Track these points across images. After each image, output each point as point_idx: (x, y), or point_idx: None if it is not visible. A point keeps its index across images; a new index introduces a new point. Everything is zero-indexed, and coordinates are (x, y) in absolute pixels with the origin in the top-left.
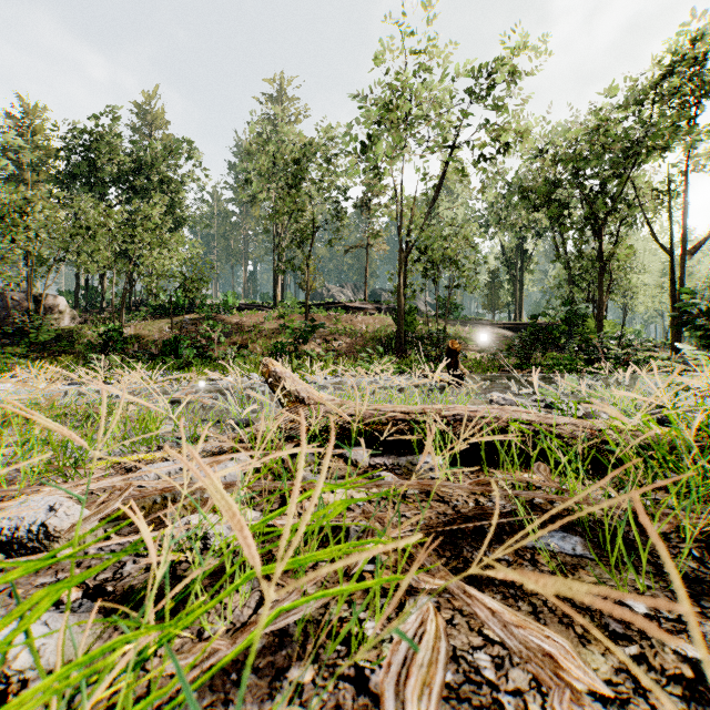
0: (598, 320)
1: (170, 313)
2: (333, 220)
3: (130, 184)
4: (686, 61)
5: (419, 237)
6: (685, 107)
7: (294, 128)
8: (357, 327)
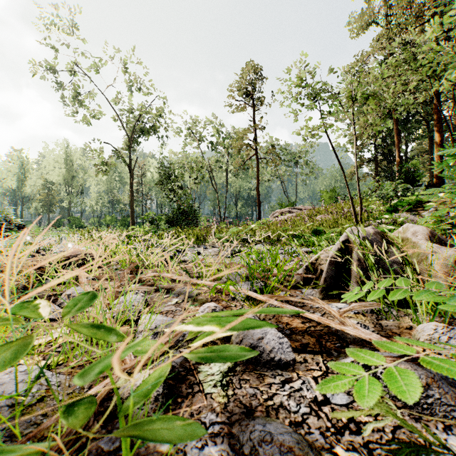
0: None
1: None
2: None
3: None
4: None
5: None
6: None
7: None
8: None
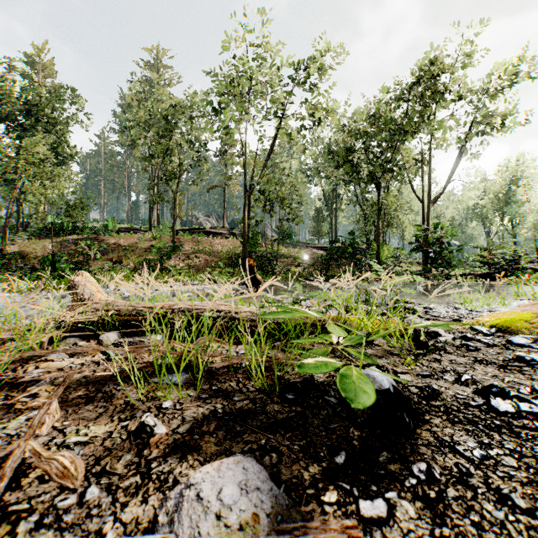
0: (377, 245)
1: (55, 234)
2: (195, 165)
3: (18, 122)
4: (425, 77)
5: (259, 182)
6: (425, 107)
7: (166, 90)
8: (215, 248)
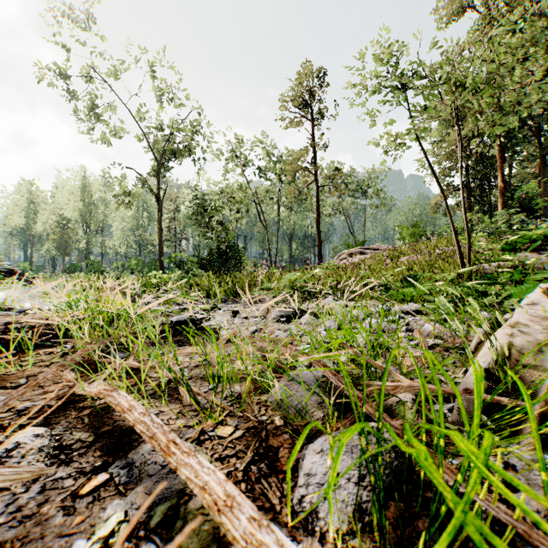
0: None
1: None
2: None
3: None
4: None
5: None
6: None
7: None
8: None
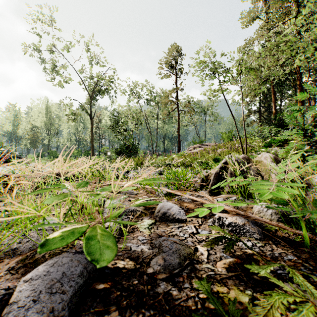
0: None
1: None
2: None
3: None
4: None
5: None
6: None
7: None
8: None
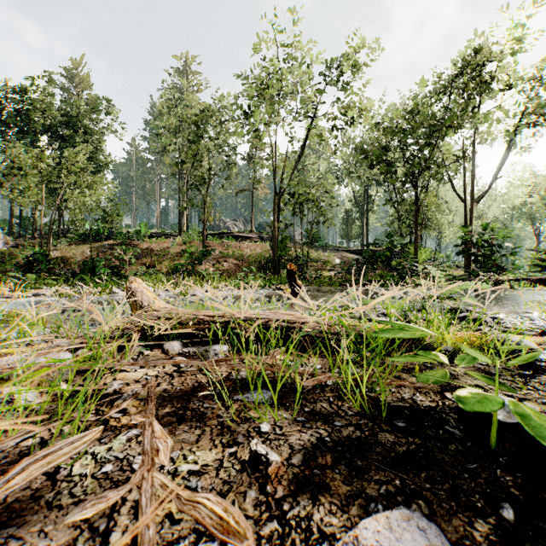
0: (414, 248)
1: (92, 239)
2: (224, 169)
3: (58, 134)
4: (470, 67)
5: (289, 185)
6: (470, 99)
7: (195, 96)
8: (244, 252)
